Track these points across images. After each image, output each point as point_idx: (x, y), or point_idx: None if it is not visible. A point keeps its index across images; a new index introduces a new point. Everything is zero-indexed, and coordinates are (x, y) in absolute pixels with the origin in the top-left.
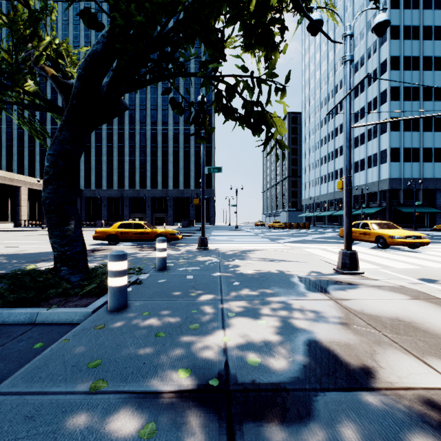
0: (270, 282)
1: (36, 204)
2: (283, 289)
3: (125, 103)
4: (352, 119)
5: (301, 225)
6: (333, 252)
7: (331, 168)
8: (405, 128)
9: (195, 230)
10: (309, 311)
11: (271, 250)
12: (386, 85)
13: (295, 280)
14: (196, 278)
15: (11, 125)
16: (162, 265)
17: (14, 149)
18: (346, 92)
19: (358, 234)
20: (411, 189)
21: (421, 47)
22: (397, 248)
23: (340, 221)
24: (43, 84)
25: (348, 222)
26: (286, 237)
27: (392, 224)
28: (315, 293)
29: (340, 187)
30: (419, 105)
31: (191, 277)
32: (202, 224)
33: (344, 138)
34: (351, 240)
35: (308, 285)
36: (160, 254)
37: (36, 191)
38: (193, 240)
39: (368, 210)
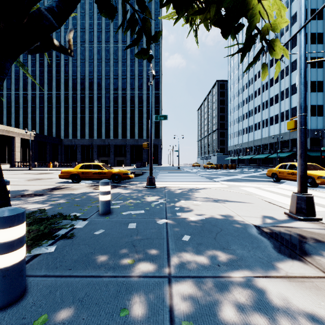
0: (226, 235)
1: (27, 150)
2: (248, 249)
3: (50, 18)
4: (268, 84)
5: (229, 166)
6: (268, 191)
7: (251, 122)
8: (311, 89)
9: (146, 170)
10: (317, 314)
11: (211, 189)
12: (296, 56)
13: (255, 232)
14: (138, 228)
15: (10, 91)
16: (105, 209)
17: (12, 109)
18: (301, 25)
19: (286, 174)
20: (316, 138)
21: (324, 25)
22: (323, 187)
23: (258, 163)
24: (33, 60)
25: (303, 163)
26: (220, 176)
27: (317, 166)
28: (295, 260)
29: (291, 128)
30: (323, 71)
31: (133, 226)
32: (150, 166)
33: (298, 74)
34: (306, 183)
35: (276, 242)
36: (103, 198)
37: (27, 140)
38: (144, 178)
39: (282, 154)
